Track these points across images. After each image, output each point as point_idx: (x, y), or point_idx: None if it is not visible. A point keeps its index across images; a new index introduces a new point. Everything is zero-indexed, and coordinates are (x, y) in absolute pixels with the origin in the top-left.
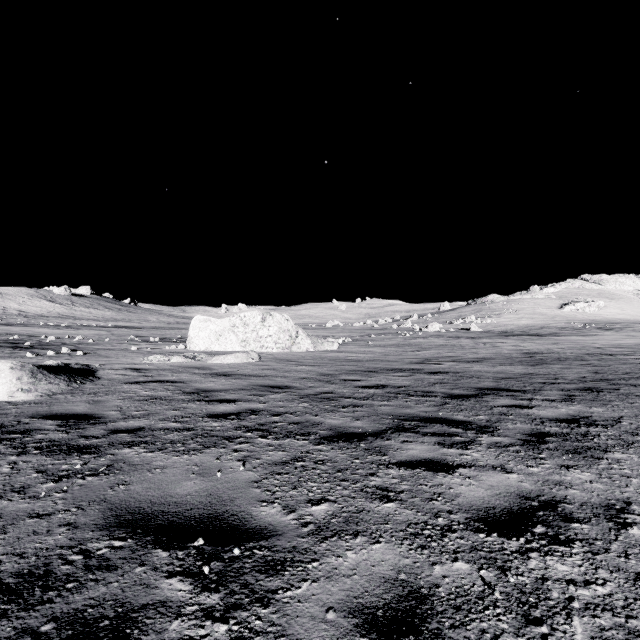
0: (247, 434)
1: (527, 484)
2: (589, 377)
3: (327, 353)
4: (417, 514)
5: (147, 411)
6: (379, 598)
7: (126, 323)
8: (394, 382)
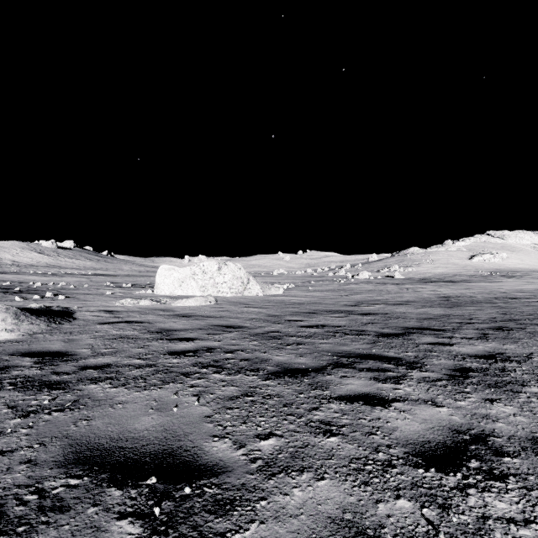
0: (203, 370)
1: (457, 418)
2: (499, 318)
3: (274, 297)
4: (358, 449)
5: (115, 349)
6: None
7: (103, 271)
8: (332, 322)
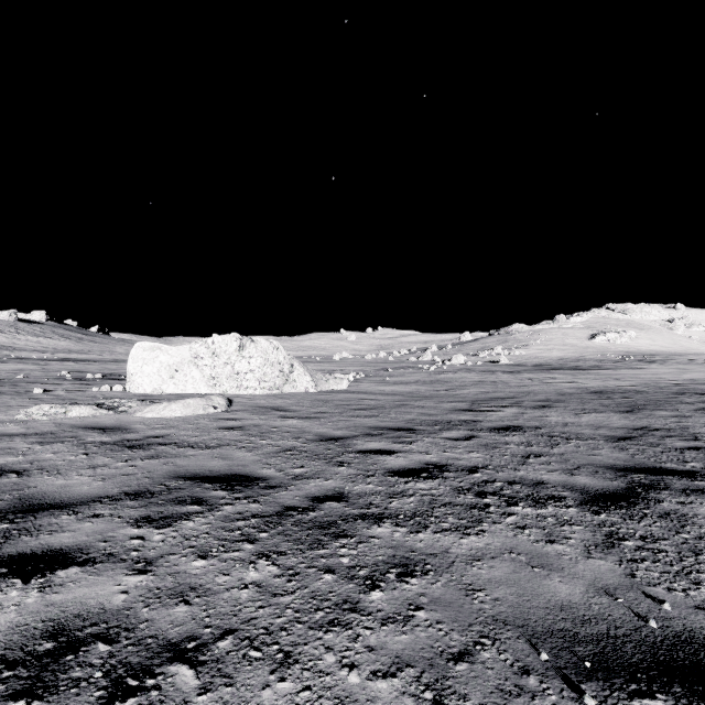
0: None
1: None
2: None
3: (333, 395)
4: None
5: None
6: None
7: (81, 355)
8: (454, 455)
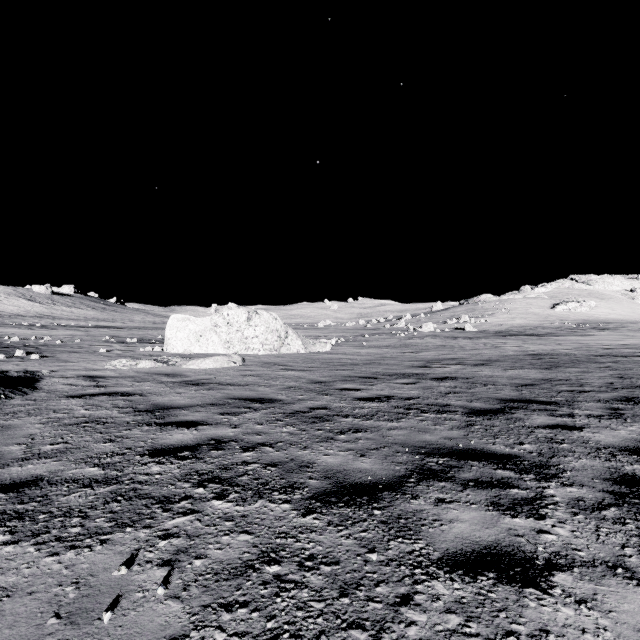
0: (197, 491)
1: None
2: (617, 383)
3: (319, 355)
4: None
5: (66, 444)
6: None
7: (108, 323)
8: (399, 392)
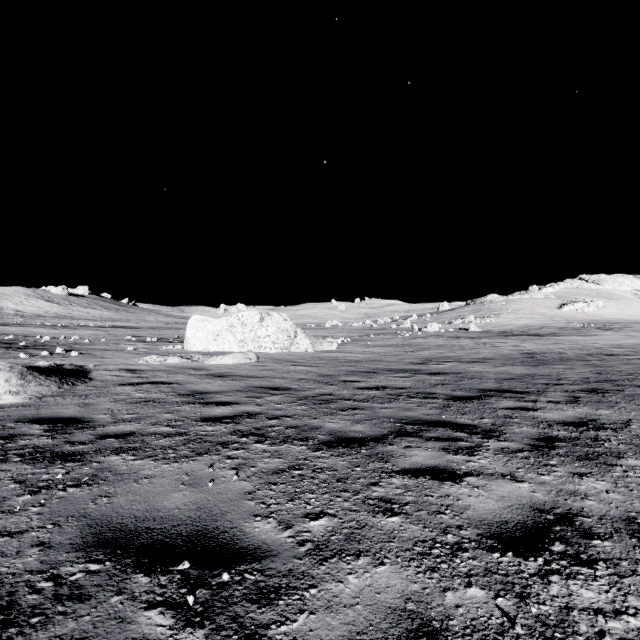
0: (242, 439)
1: (540, 494)
2: (592, 378)
3: (326, 353)
4: (424, 530)
5: (139, 414)
6: (385, 634)
7: (124, 323)
8: (394, 383)
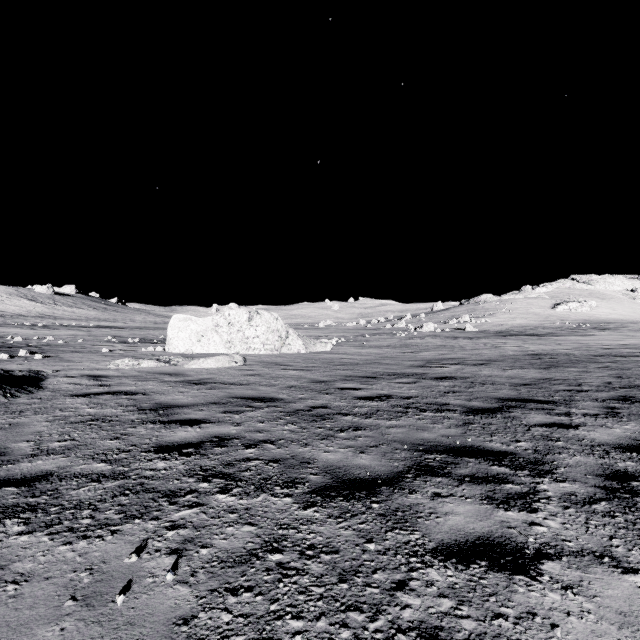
0: (201, 485)
1: None
2: (615, 383)
3: (320, 355)
4: None
5: (73, 441)
6: None
7: (110, 323)
8: (399, 391)
